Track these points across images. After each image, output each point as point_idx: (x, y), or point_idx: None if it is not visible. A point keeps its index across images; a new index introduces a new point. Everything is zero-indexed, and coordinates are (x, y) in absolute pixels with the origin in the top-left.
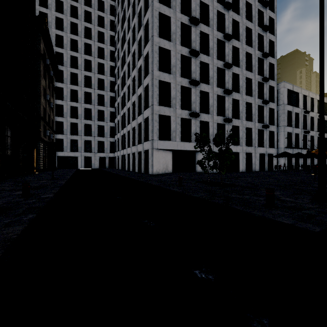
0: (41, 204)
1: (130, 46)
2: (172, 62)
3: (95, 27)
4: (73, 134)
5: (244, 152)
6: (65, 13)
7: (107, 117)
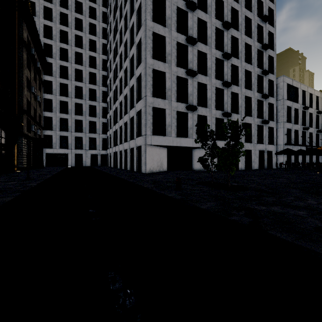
0: None
1: (122, 35)
2: (167, 50)
3: (87, 18)
4: (63, 130)
5: (243, 149)
6: (54, 3)
7: (99, 113)
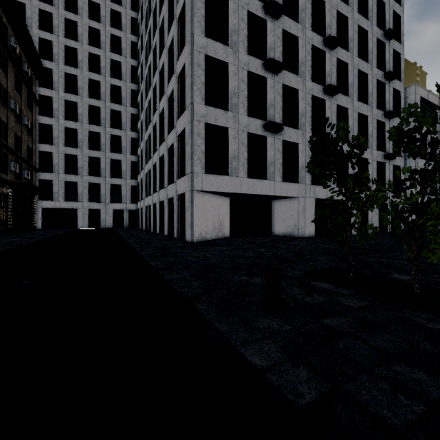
0: None
1: (157, 15)
2: (231, 23)
3: (107, 2)
4: (69, 173)
5: None
6: None
7: (125, 147)
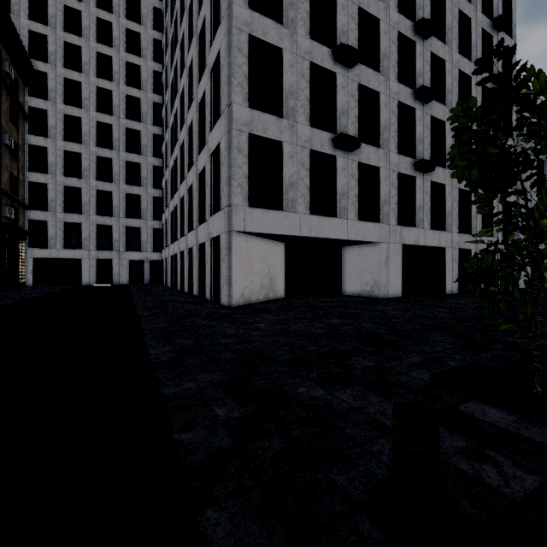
0: None
1: None
2: None
3: None
4: (70, 211)
5: (455, 247)
6: None
7: (146, 178)
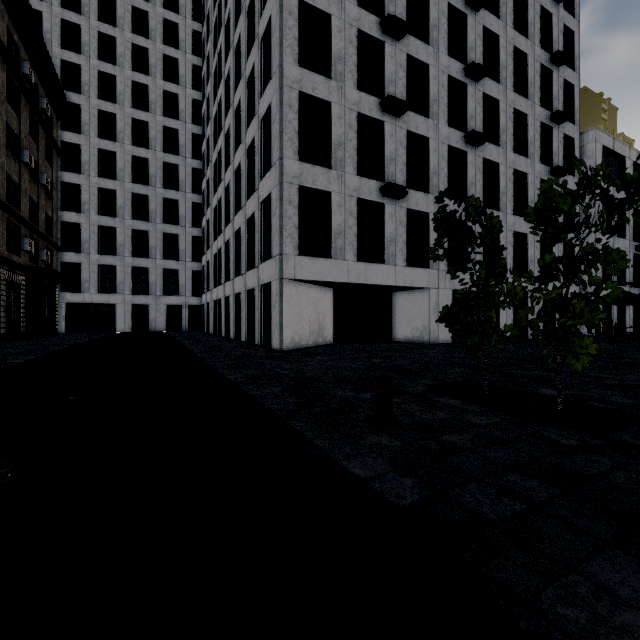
0: None
1: (231, 32)
2: (335, 47)
3: (158, 9)
4: (104, 253)
5: None
6: None
7: (184, 216)
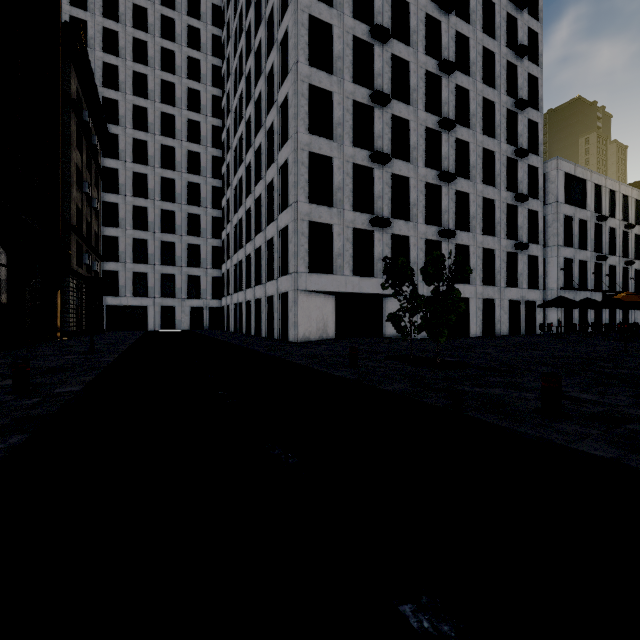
0: (49, 409)
1: (252, 85)
2: (335, 116)
3: (183, 49)
4: (138, 262)
5: (479, 297)
6: (122, 20)
7: (205, 229)
